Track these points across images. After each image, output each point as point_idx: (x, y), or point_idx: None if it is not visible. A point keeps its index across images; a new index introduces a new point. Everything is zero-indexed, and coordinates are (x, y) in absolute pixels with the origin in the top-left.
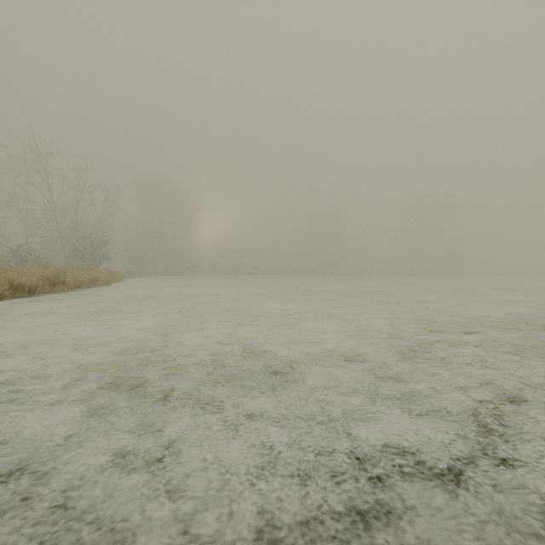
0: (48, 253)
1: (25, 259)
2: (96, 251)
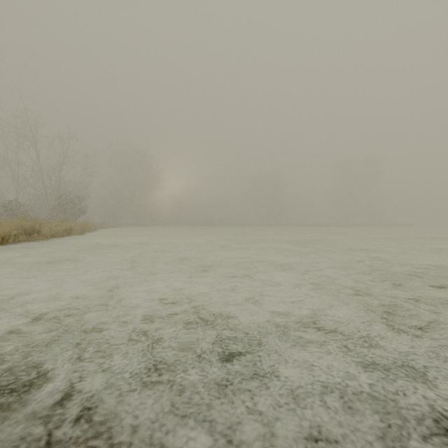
0: (35, 207)
1: (15, 212)
2: (76, 206)
